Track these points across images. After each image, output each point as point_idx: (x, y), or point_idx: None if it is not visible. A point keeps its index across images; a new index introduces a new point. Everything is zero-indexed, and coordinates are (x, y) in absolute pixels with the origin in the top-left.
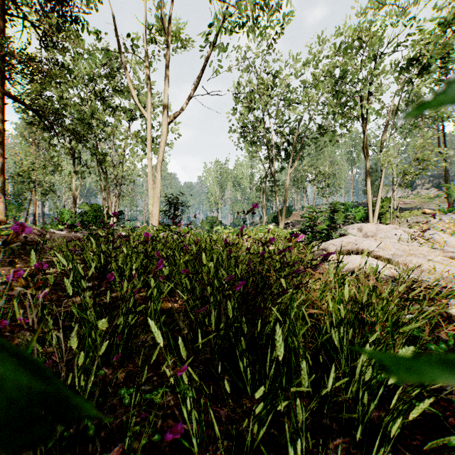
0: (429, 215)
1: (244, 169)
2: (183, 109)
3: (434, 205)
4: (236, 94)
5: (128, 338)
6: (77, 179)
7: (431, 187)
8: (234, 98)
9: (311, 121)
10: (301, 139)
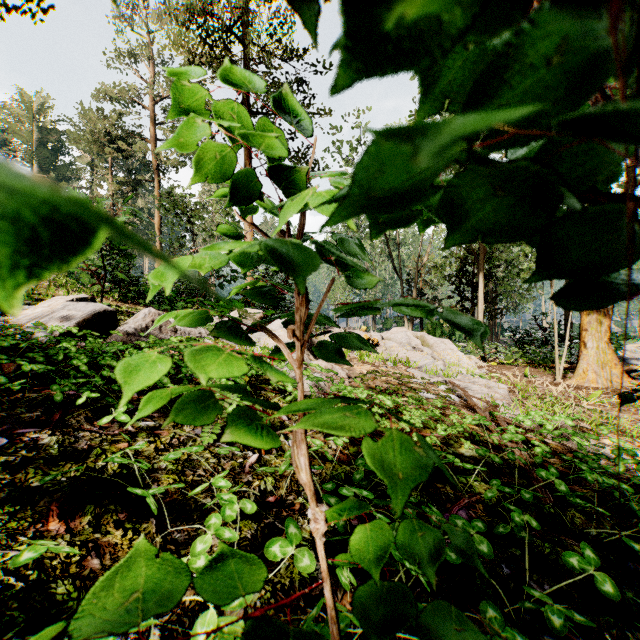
0: None
1: None
2: None
3: None
4: None
5: None
6: None
7: None
8: None
9: None
10: None
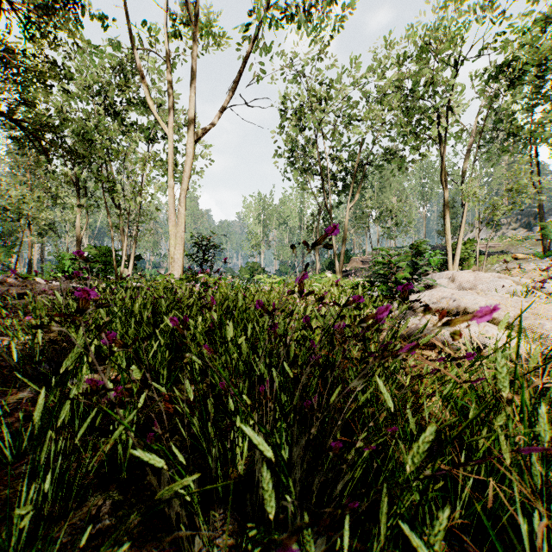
0: (522, 260)
1: (293, 204)
2: (215, 123)
3: (523, 248)
4: (283, 110)
5: (60, 509)
6: (85, 216)
7: (519, 227)
8: (281, 114)
9: (375, 144)
10: (363, 167)
